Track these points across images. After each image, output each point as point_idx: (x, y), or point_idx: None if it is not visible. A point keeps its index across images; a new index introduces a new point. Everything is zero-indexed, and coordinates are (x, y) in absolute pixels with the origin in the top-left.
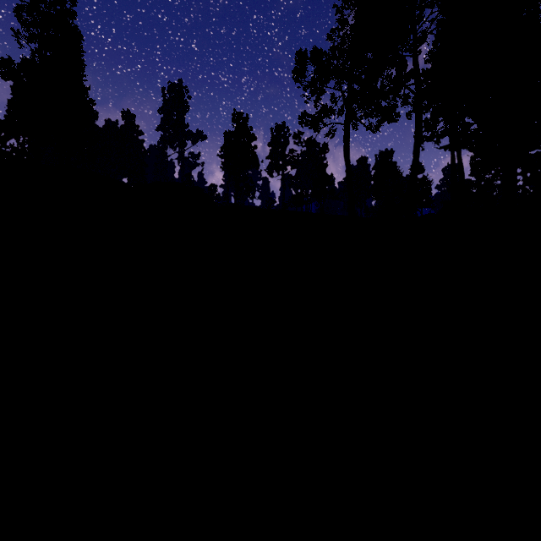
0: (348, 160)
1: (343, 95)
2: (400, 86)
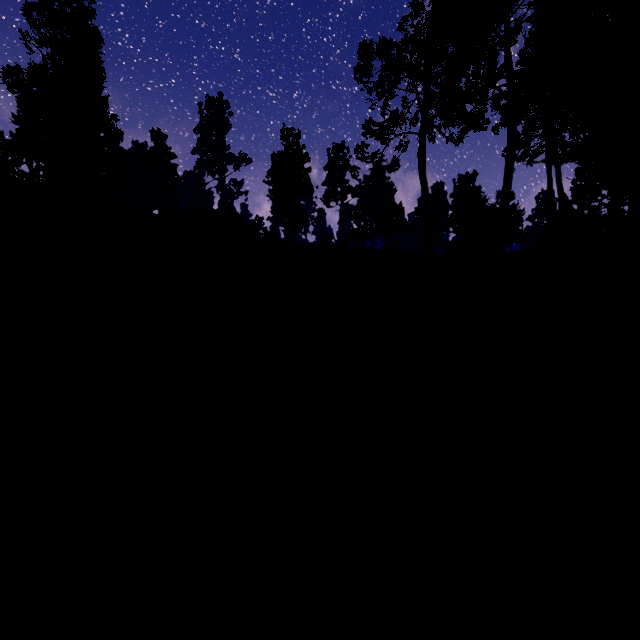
0: (424, 178)
1: (418, 97)
2: (490, 84)
